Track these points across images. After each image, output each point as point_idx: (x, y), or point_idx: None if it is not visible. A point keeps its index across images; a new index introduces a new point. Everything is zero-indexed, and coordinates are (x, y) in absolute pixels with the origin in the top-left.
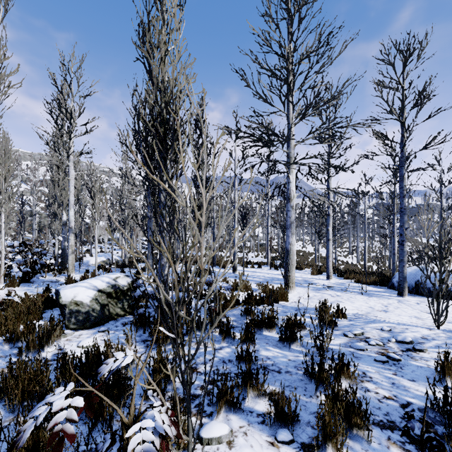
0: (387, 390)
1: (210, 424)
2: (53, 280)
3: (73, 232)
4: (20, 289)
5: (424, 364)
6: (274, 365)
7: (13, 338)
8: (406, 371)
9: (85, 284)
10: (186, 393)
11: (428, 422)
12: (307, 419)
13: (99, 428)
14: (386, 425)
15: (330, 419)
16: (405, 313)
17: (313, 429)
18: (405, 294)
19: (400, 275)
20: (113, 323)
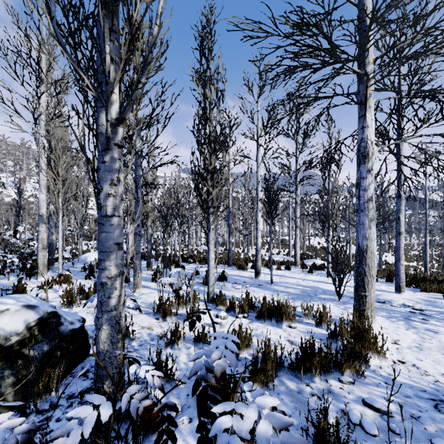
0: None
1: None
2: (11, 285)
3: (44, 221)
4: None
5: None
6: None
7: None
8: None
9: None
10: None
11: None
12: None
13: None
14: None
15: None
16: None
17: None
18: None
19: None
20: None
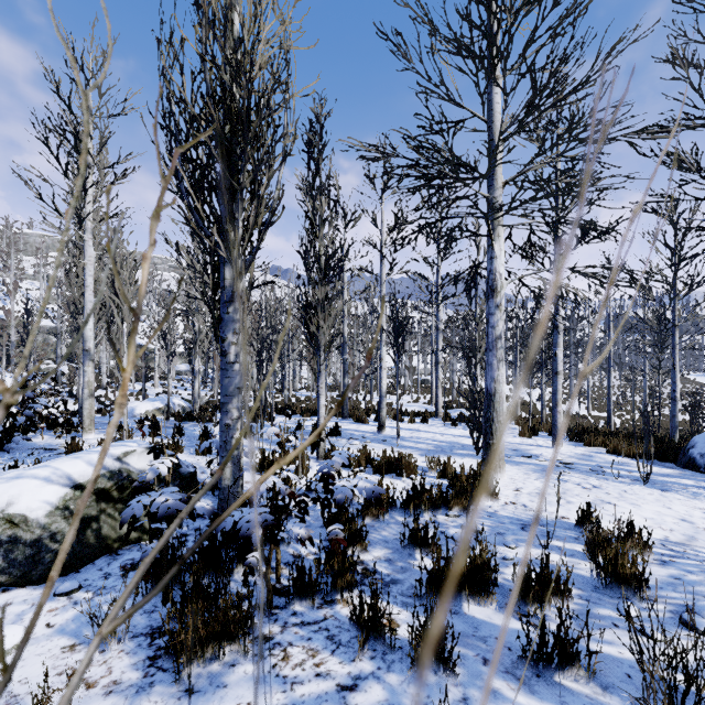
0: None
1: None
2: (51, 444)
3: (91, 358)
4: None
5: None
6: None
7: None
8: None
9: (42, 471)
10: None
11: None
12: None
13: None
14: None
15: None
16: None
17: None
18: None
19: None
20: (103, 563)
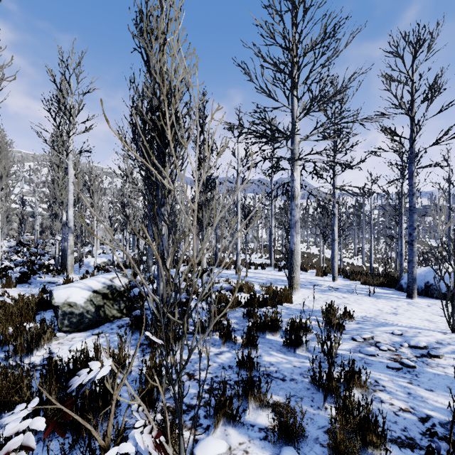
0: (403, 401)
1: (205, 440)
2: (51, 280)
3: (72, 231)
4: (17, 290)
5: (442, 371)
6: (278, 372)
7: (2, 341)
8: (422, 380)
9: (79, 284)
10: (177, 408)
11: (454, 441)
12: (315, 435)
13: (82, 443)
14: (405, 443)
15: (343, 437)
16: (416, 316)
17: (322, 447)
18: (415, 296)
19: (409, 276)
20: (108, 325)
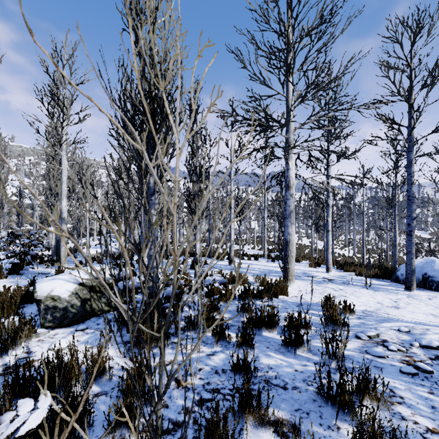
0: (428, 418)
1: None
2: (44, 271)
3: (65, 222)
4: (7, 281)
5: None
6: (278, 378)
7: None
8: None
9: (64, 276)
10: None
11: None
12: None
13: None
14: None
15: None
16: (419, 309)
17: None
18: (414, 288)
19: (407, 268)
20: (95, 320)
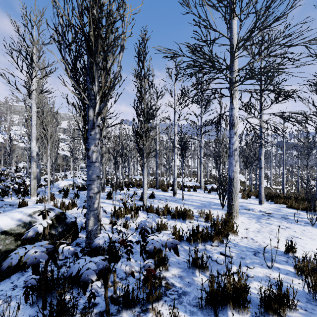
0: None
1: None
2: (14, 202)
3: (34, 160)
4: None
5: None
6: None
7: None
8: None
9: None
10: None
11: None
12: None
13: None
14: None
15: None
16: None
17: None
18: None
19: None
20: (15, 278)
